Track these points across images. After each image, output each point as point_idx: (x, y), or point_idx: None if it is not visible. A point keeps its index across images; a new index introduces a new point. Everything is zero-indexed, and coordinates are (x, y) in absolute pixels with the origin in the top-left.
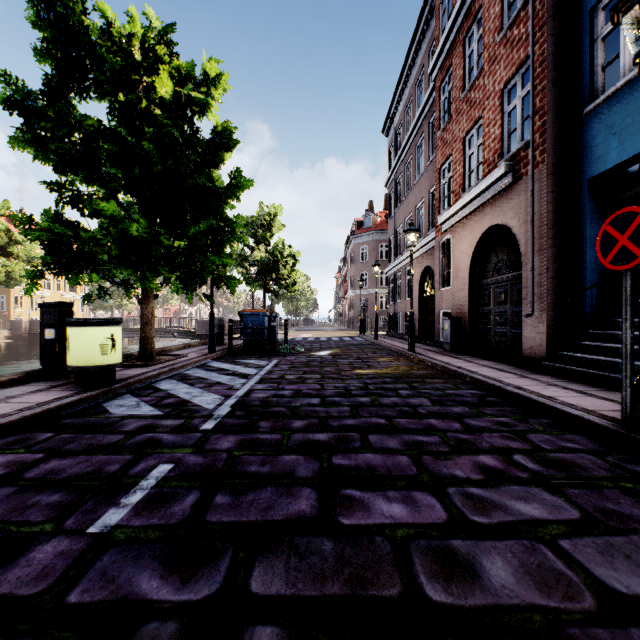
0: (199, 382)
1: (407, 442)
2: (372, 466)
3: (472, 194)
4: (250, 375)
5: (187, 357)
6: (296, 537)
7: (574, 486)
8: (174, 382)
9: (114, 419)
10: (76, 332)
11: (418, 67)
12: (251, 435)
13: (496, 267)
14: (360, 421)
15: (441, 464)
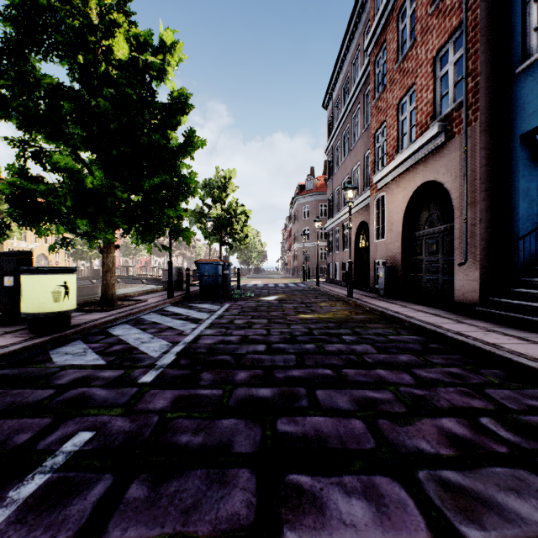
0: (152, 327)
1: (358, 400)
2: (322, 435)
3: (406, 154)
4: (201, 320)
5: (146, 302)
6: None
7: None
8: (128, 327)
9: (53, 369)
10: (28, 280)
11: (354, 47)
12: (190, 390)
13: (428, 220)
14: (306, 372)
15: (401, 432)
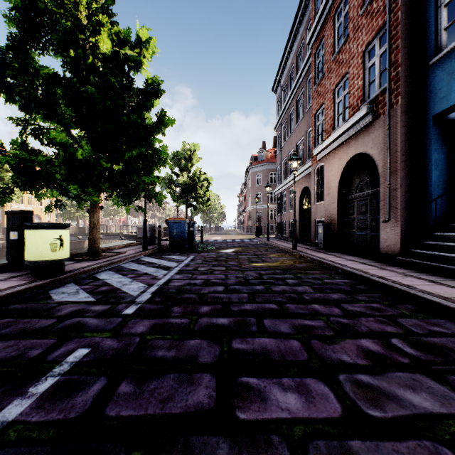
0: (131, 273)
1: (297, 326)
2: (267, 351)
3: (340, 131)
4: (171, 267)
5: (125, 254)
6: (191, 437)
7: (454, 373)
8: (111, 273)
9: (53, 304)
10: (31, 234)
11: (298, 41)
12: (164, 319)
13: (359, 186)
14: (256, 306)
15: (328, 348)
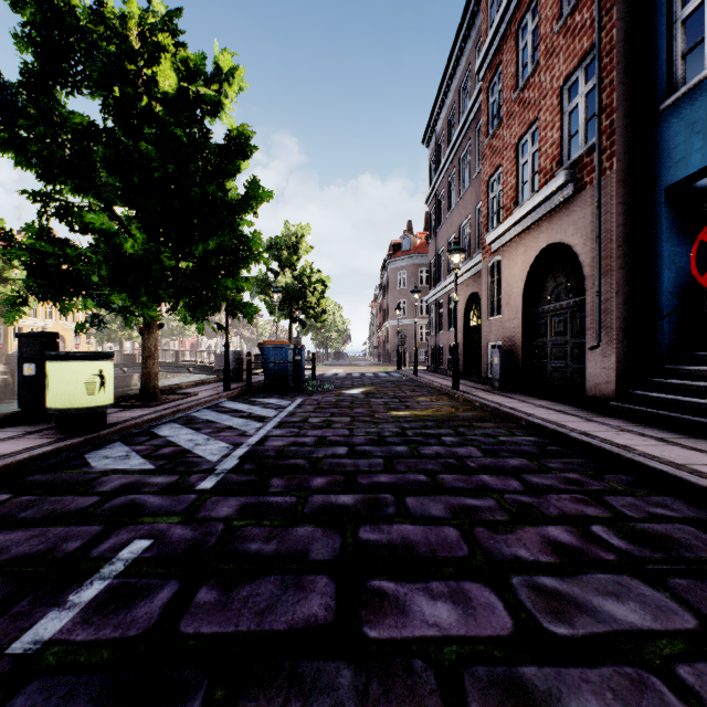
0: (206, 426)
1: (454, 507)
2: (410, 543)
3: (526, 208)
4: (268, 418)
5: (197, 396)
6: (301, 661)
7: (679, 574)
8: (177, 426)
9: (93, 475)
10: (56, 368)
11: (463, 67)
12: (258, 497)
13: (554, 292)
14: (395, 478)
15: (499, 540)
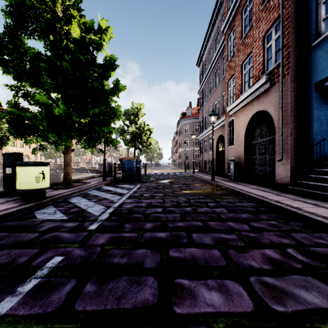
0: (94, 198)
1: (216, 239)
2: (195, 258)
3: (246, 94)
4: (123, 194)
5: (90, 183)
6: (140, 327)
7: None
8: (80, 198)
9: (37, 222)
10: (21, 169)
11: (215, 29)
12: (118, 234)
13: (260, 134)
14: (186, 223)
15: (241, 256)
